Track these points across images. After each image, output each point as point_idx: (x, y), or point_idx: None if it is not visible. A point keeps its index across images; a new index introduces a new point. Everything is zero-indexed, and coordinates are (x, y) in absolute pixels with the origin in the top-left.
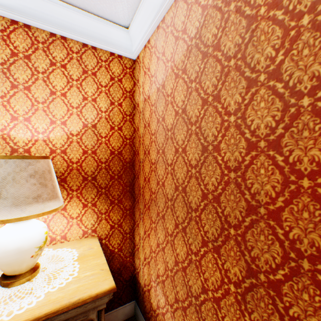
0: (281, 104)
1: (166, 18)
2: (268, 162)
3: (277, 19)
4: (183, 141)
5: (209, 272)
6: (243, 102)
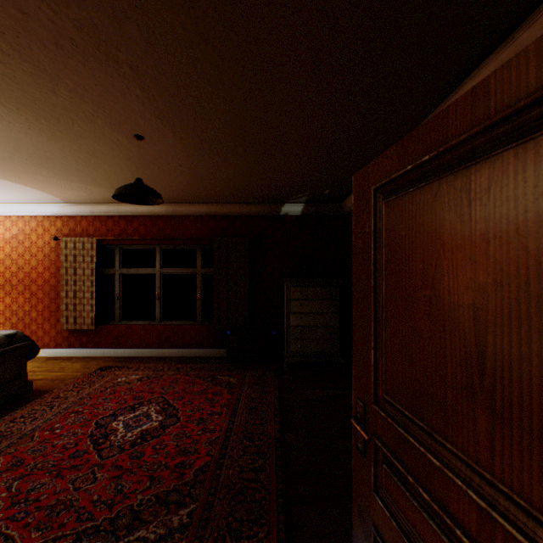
0: (38, 261)
1: (0, 217)
2: (36, 271)
3: (37, 246)
4: (11, 265)
5: (22, 300)
6: (31, 259)
